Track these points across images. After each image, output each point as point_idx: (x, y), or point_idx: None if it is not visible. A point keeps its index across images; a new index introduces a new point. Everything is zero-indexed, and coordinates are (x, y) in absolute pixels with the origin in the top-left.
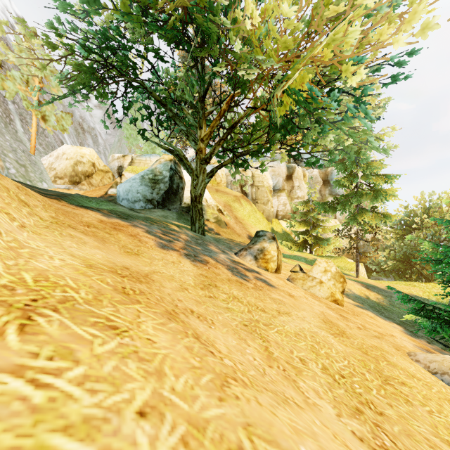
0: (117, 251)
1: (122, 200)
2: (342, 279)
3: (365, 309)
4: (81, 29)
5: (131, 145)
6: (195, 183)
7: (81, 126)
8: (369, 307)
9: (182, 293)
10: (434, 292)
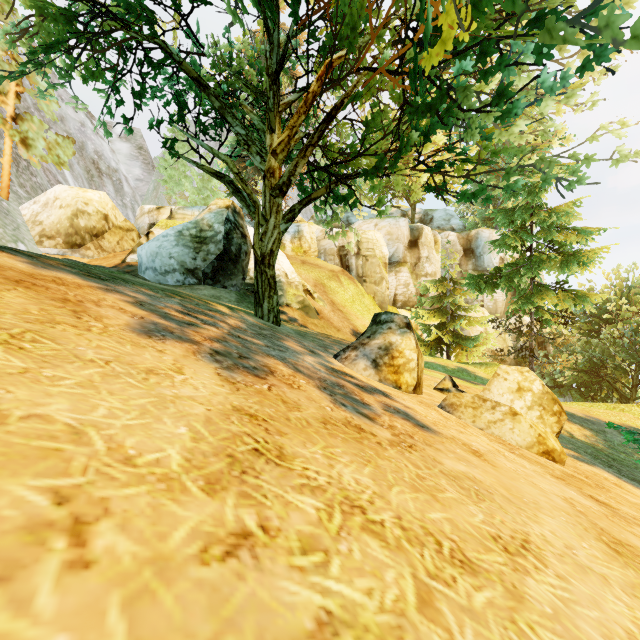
0: None
1: (145, 271)
2: (557, 406)
3: (592, 465)
4: None
5: (170, 193)
6: (262, 230)
7: (97, 166)
8: (592, 458)
9: None
10: None
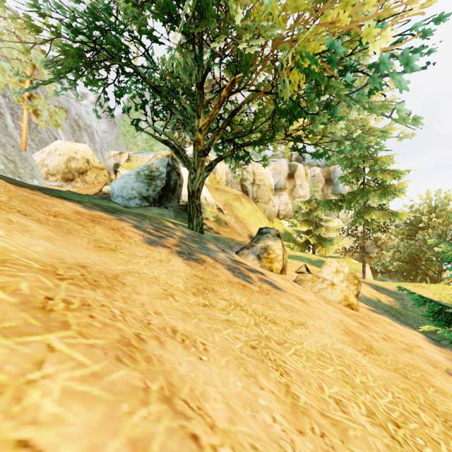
0: (83, 245)
1: (116, 197)
2: (357, 281)
3: (381, 314)
4: (67, 7)
5: (128, 143)
6: (193, 177)
7: (77, 124)
8: (383, 311)
9: (164, 301)
10: (445, 294)
